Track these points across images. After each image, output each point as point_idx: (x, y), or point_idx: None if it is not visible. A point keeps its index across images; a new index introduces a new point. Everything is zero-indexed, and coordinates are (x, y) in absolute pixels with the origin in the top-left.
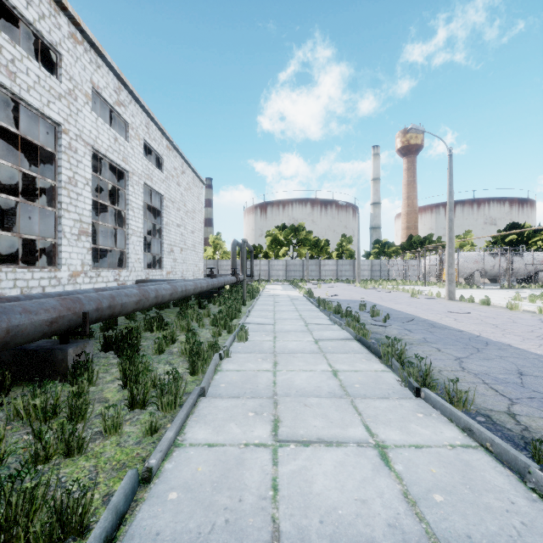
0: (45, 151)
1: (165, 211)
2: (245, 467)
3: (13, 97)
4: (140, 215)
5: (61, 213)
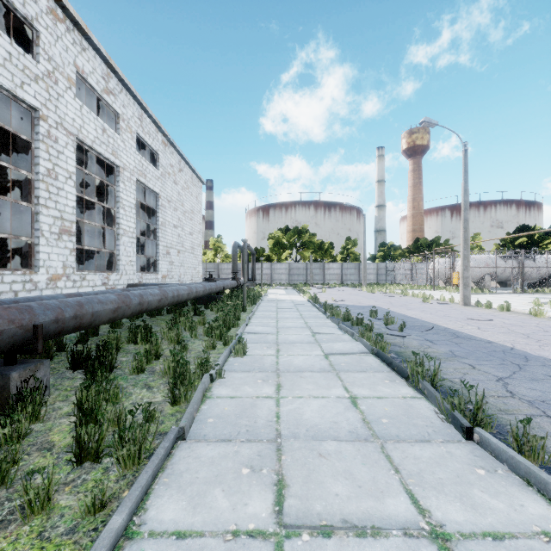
0: (21, 140)
1: (161, 211)
2: None
3: None
4: (132, 214)
5: (38, 209)
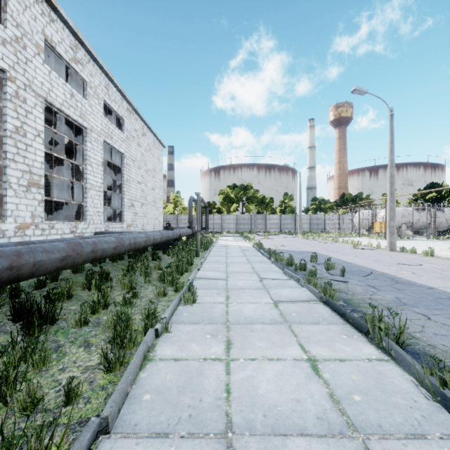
0: None
1: (126, 169)
2: None
3: None
4: (99, 171)
5: (6, 163)
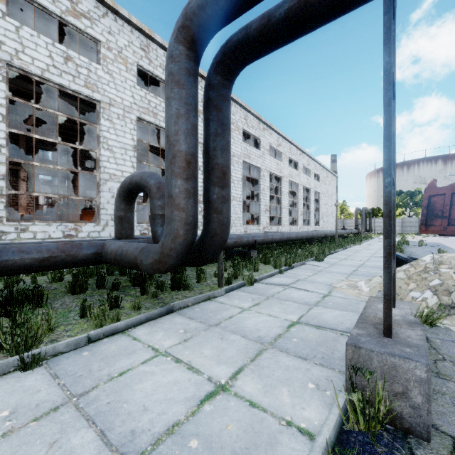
0: (291, 190)
1: (320, 199)
2: (358, 249)
3: (291, 181)
4: (313, 204)
5: (298, 209)
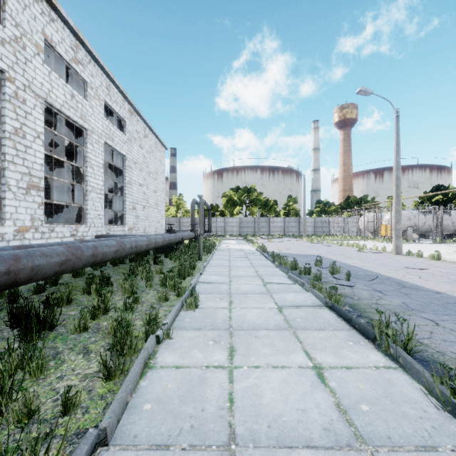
0: None
1: (127, 171)
2: None
3: None
4: (100, 173)
5: (5, 165)
